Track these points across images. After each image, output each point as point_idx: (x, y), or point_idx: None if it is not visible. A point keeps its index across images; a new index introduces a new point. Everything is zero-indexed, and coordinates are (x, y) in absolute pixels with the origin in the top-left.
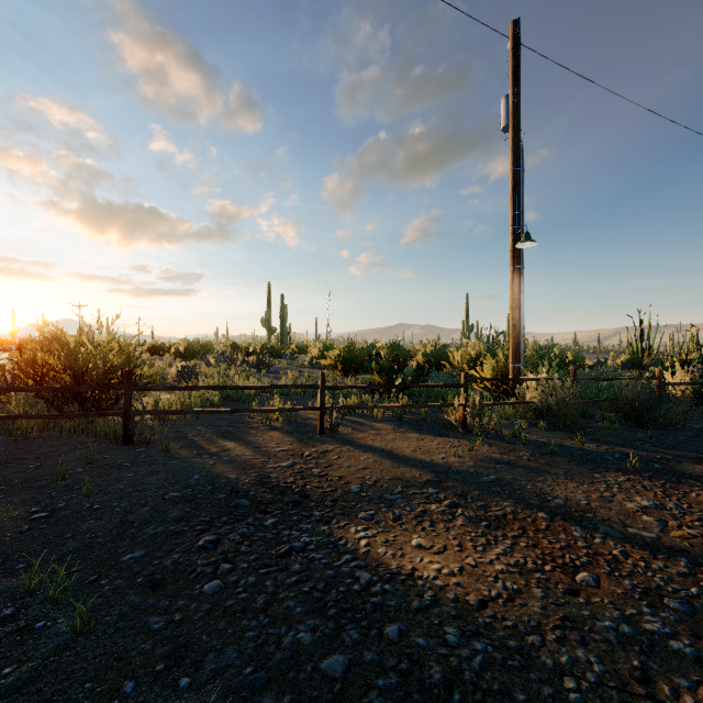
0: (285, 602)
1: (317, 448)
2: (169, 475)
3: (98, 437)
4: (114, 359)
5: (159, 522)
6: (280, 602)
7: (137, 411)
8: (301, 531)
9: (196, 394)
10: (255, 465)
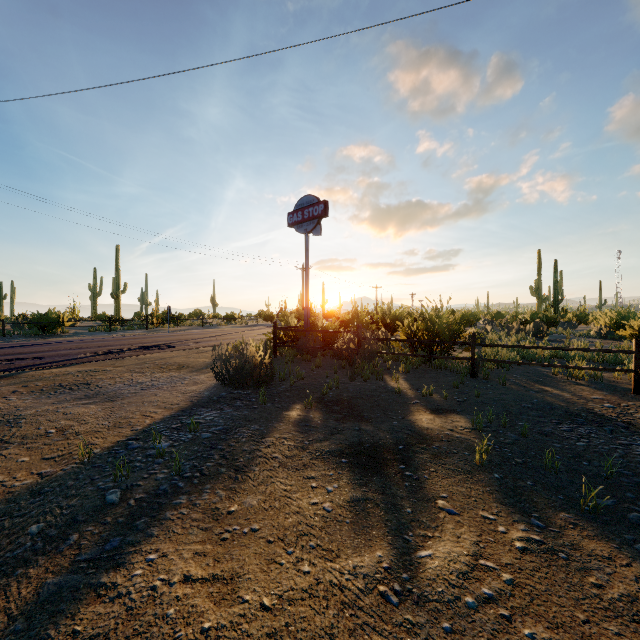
0: (634, 458)
1: (634, 402)
2: (515, 396)
3: (451, 372)
4: (444, 326)
5: (526, 415)
6: (631, 457)
7: (480, 358)
8: (635, 439)
9: (504, 353)
10: (577, 402)
